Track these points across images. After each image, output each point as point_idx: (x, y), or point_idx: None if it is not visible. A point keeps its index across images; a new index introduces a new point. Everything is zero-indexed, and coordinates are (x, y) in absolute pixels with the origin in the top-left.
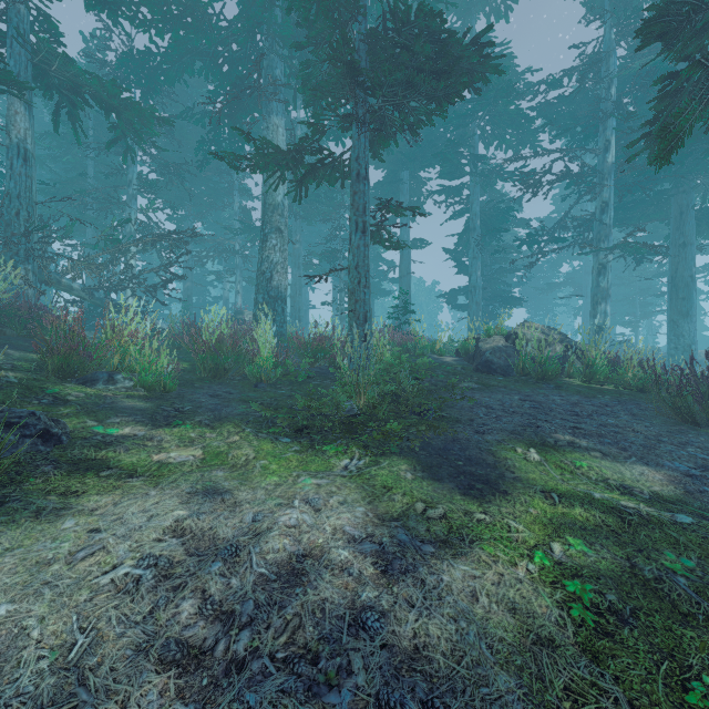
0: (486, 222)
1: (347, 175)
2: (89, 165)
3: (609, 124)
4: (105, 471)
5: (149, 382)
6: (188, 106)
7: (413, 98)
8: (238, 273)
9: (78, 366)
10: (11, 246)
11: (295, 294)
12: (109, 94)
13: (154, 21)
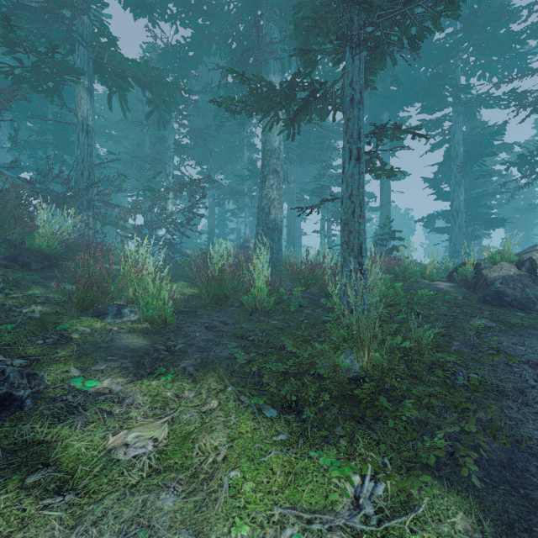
0: (468, 149)
1: (338, 107)
2: (146, 139)
3: None
4: (37, 472)
5: (150, 316)
6: (207, 82)
7: (417, 2)
8: (247, 209)
9: (94, 300)
10: (78, 198)
11: (290, 224)
12: (143, 74)
13: (178, 13)
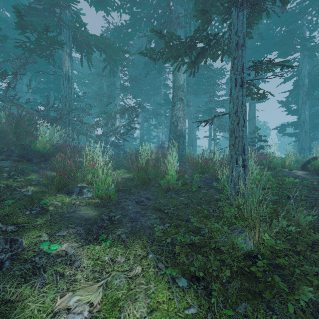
0: (311, 80)
1: (225, 52)
2: (104, 84)
3: None
4: None
5: (100, 194)
6: (139, 47)
7: None
8: (163, 124)
9: (65, 183)
10: (63, 119)
11: (189, 132)
12: (100, 42)
13: (121, 5)
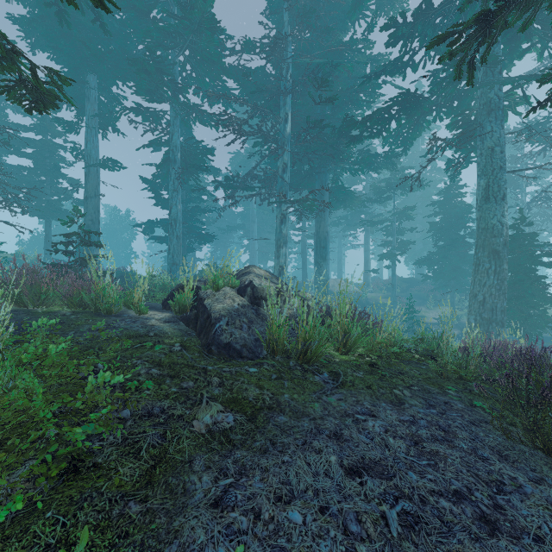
0: (186, 158)
1: None
2: None
3: (288, 101)
4: None
5: None
6: None
7: None
8: None
9: None
10: None
11: None
12: None
13: None
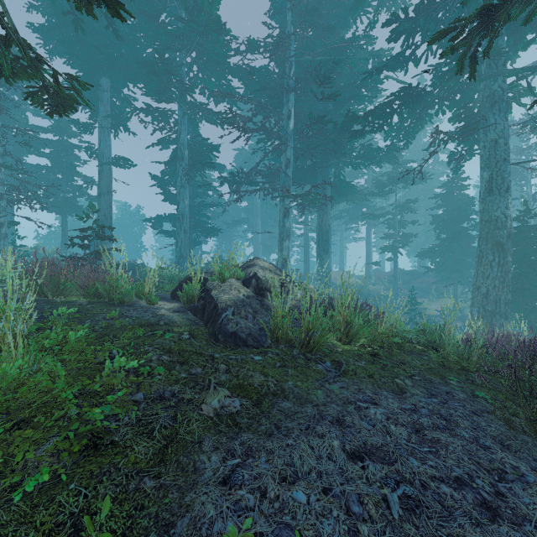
0: (193, 156)
1: None
2: None
3: (291, 98)
4: None
5: None
6: None
7: None
8: None
9: None
10: None
11: None
12: None
13: None
